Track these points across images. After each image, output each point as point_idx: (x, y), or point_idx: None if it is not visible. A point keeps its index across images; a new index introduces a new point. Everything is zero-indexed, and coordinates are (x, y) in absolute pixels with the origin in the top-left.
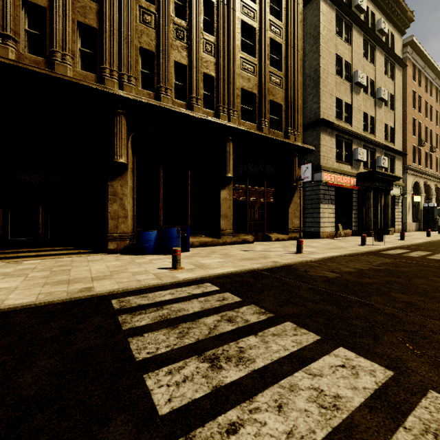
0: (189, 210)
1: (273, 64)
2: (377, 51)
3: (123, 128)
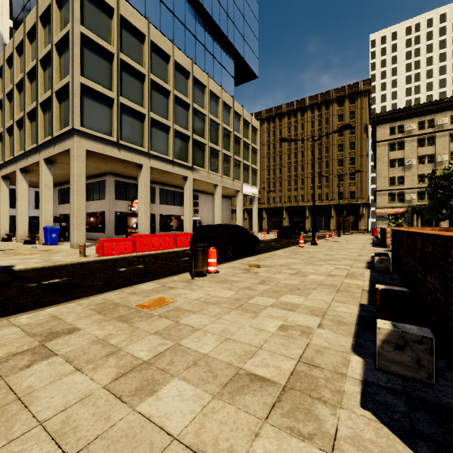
0: (323, 224)
1: (352, 179)
2: (438, 136)
3: (307, 210)
